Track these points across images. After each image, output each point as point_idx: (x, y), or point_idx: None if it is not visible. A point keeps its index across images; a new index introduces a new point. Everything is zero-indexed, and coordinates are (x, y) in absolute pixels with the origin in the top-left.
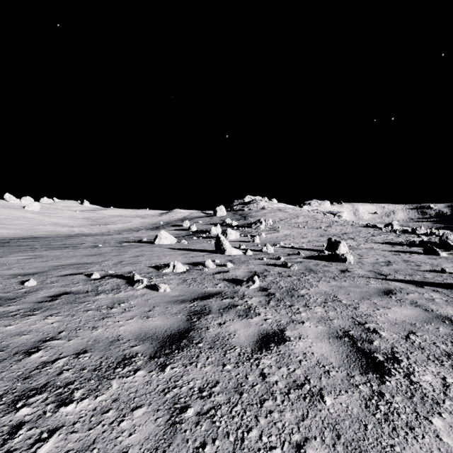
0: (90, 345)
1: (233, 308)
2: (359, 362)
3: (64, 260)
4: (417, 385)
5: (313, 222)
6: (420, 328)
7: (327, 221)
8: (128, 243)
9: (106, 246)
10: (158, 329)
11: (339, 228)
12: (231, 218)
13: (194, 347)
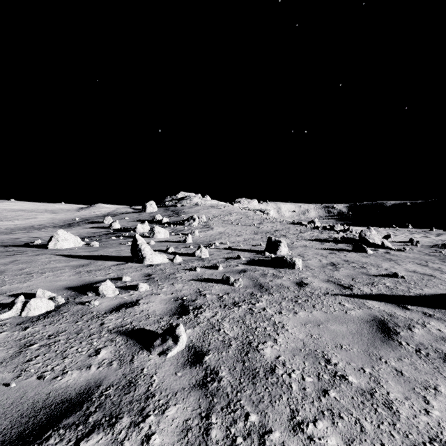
0: None
1: None
2: None
3: None
4: None
5: (245, 219)
6: None
7: (258, 218)
8: (6, 247)
9: None
10: None
11: (270, 226)
12: (162, 214)
13: None
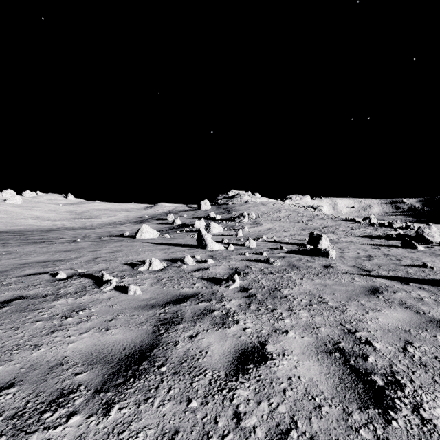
0: (22, 374)
1: (209, 314)
2: (356, 390)
3: (33, 256)
4: (430, 425)
5: (294, 216)
6: (416, 336)
7: (308, 215)
8: (109, 237)
9: (85, 241)
10: (115, 346)
11: (319, 222)
12: (215, 212)
13: (154, 373)
